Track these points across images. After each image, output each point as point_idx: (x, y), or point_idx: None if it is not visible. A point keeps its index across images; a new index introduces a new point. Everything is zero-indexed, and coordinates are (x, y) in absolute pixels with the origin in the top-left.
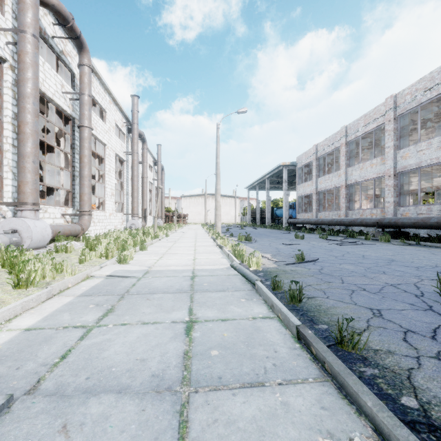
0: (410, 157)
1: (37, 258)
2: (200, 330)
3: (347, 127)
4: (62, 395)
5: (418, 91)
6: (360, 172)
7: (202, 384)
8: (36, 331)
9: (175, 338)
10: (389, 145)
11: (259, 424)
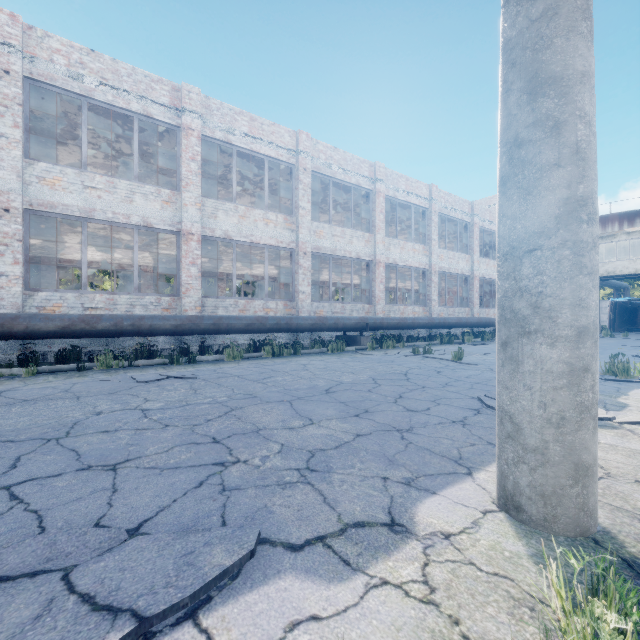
0: (325, 238)
1: None
2: None
3: (201, 100)
4: None
5: (333, 160)
6: (239, 222)
7: None
8: None
9: None
10: (305, 207)
11: None
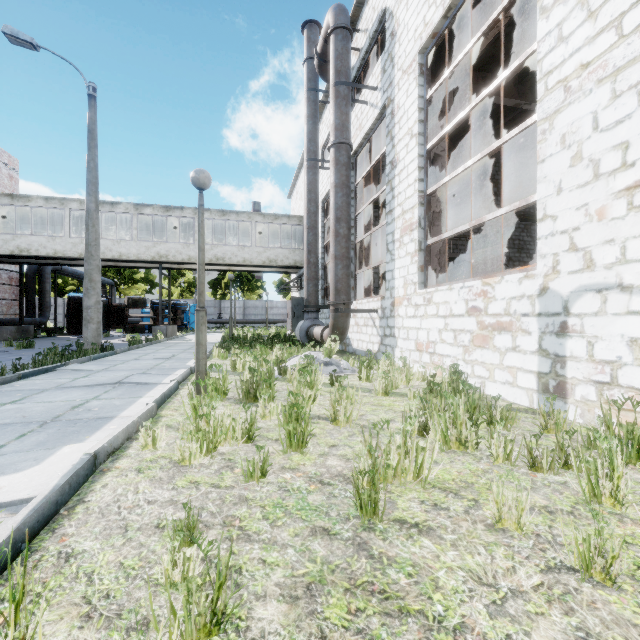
0: None
1: (374, 487)
2: (11, 400)
3: None
4: (102, 384)
5: None
6: None
7: (42, 389)
8: (133, 396)
9: (36, 397)
10: None
11: (33, 386)
